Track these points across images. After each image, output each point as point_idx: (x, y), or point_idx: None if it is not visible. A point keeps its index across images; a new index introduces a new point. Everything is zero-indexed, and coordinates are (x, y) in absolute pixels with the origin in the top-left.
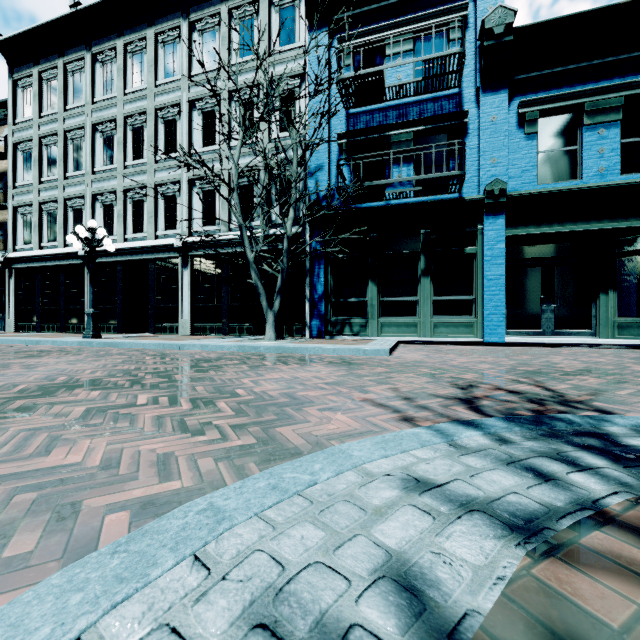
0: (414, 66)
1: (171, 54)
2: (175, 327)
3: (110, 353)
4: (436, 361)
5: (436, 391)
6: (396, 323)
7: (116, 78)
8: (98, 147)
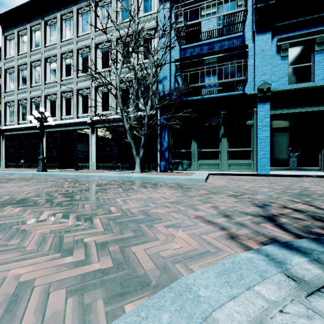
0: (217, 21)
1: (85, 19)
2: (87, 165)
3: (47, 180)
4: (234, 186)
5: (244, 209)
6: (207, 163)
7: (57, 33)
8: (48, 70)
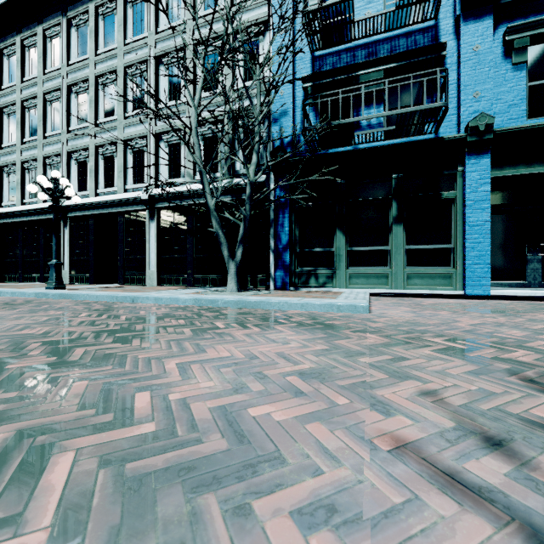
0: (384, 1)
1: (139, 13)
2: (143, 278)
3: (52, 307)
4: (435, 322)
5: (523, 406)
6: (365, 274)
7: (89, 40)
8: (73, 107)
